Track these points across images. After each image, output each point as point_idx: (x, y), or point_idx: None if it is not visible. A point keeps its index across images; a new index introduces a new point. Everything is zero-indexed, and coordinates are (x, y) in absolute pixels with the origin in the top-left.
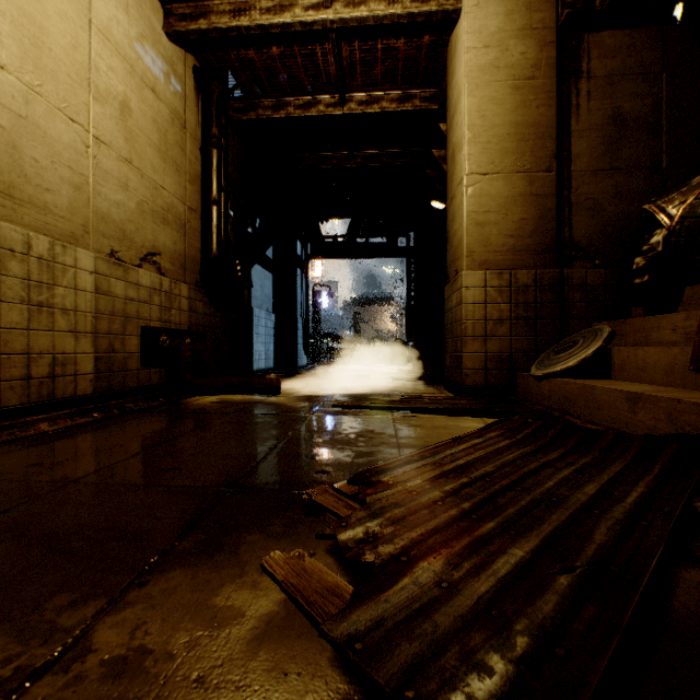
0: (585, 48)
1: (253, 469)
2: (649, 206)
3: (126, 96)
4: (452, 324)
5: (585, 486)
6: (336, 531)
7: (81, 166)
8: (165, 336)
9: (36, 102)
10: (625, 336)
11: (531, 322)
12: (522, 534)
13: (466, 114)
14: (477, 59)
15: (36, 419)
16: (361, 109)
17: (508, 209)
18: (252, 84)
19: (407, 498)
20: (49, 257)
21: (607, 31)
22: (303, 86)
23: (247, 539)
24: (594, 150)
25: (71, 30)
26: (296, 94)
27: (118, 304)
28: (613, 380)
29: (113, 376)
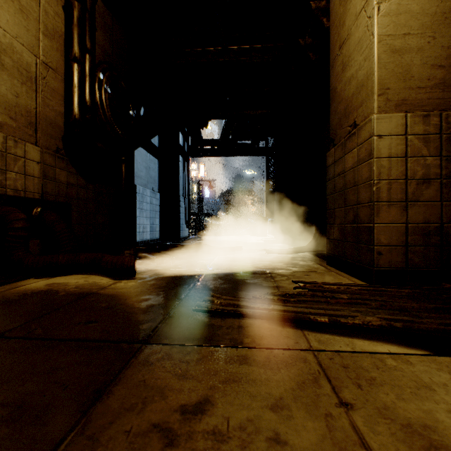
0: None
1: None
2: None
3: None
4: (345, 189)
5: None
6: None
7: None
8: None
9: None
10: None
11: None
12: None
13: None
14: None
15: None
16: None
17: (435, 30)
18: None
19: None
20: None
21: None
22: None
23: None
24: None
25: None
26: None
27: None
28: None
29: None
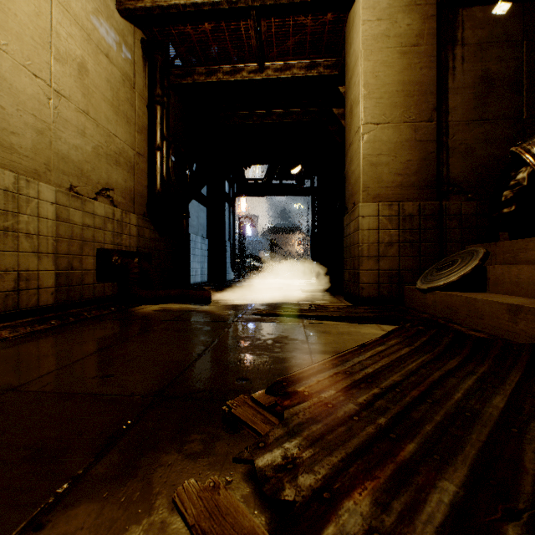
0: (460, 21)
1: (179, 376)
2: (515, 148)
3: (83, 59)
4: (350, 246)
5: (493, 398)
6: (253, 454)
7: (43, 115)
8: (117, 256)
9: (3, 58)
10: (495, 256)
11: (415, 244)
12: (446, 459)
13: (362, 74)
14: (371, 30)
15: (1, 326)
16: (276, 75)
17: (396, 152)
18: (189, 55)
19: (323, 411)
20: (14, 189)
21: (478, 6)
22: (230, 57)
23: (163, 461)
24: (467, 104)
25: (35, 0)
26: (225, 63)
27: (76, 230)
28: (488, 292)
29: (71, 289)
